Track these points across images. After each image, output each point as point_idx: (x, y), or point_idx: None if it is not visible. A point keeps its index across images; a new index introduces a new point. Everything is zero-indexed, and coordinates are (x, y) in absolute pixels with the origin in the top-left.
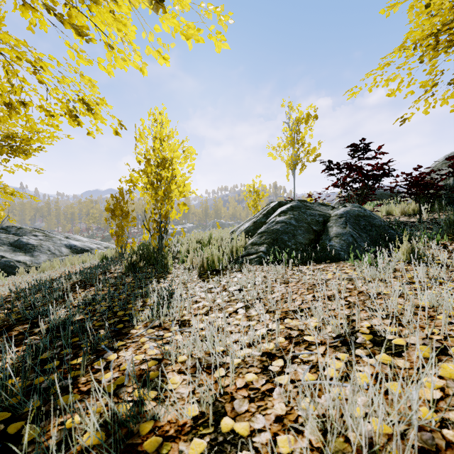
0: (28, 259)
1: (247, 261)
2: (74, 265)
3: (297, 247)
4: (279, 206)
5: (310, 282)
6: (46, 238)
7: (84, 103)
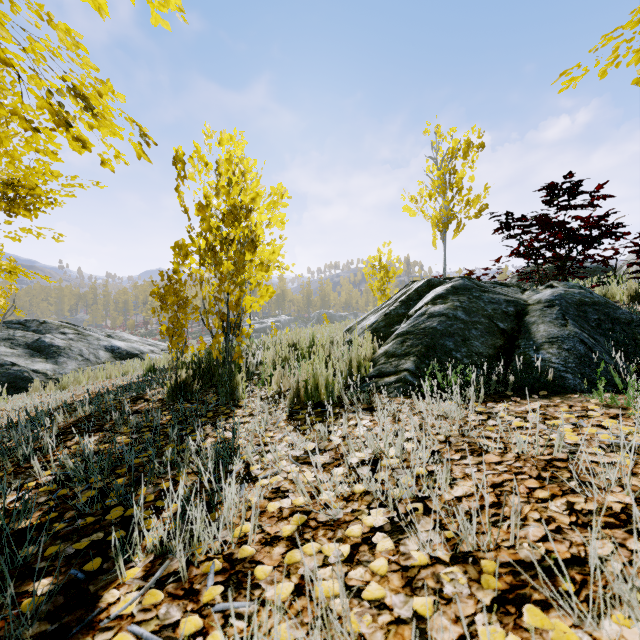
0: (49, 368)
1: (379, 387)
2: (110, 379)
3: (473, 363)
4: (429, 287)
5: (534, 454)
6: (78, 337)
7: (78, 96)
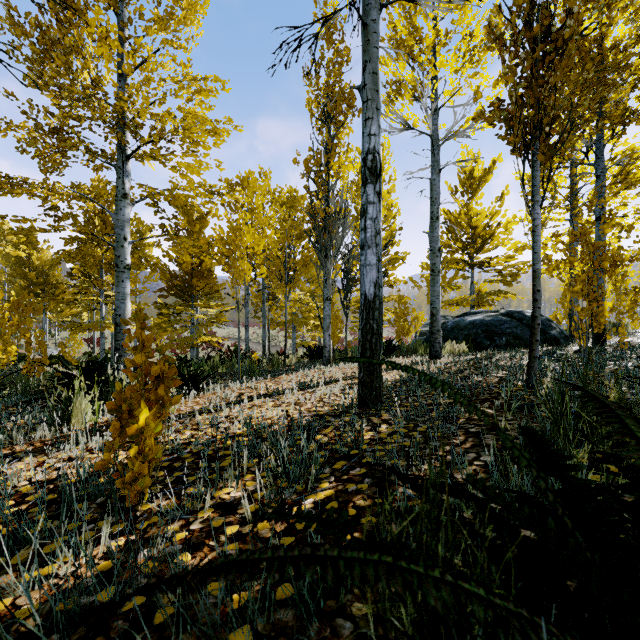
0: None
1: None
2: None
3: None
4: None
5: None
6: None
7: None
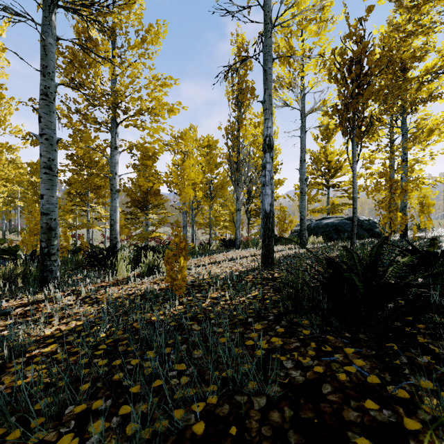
0: None
1: None
2: None
3: None
4: None
5: None
6: None
7: None
